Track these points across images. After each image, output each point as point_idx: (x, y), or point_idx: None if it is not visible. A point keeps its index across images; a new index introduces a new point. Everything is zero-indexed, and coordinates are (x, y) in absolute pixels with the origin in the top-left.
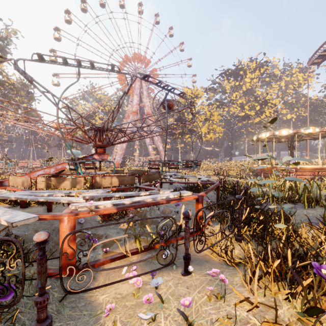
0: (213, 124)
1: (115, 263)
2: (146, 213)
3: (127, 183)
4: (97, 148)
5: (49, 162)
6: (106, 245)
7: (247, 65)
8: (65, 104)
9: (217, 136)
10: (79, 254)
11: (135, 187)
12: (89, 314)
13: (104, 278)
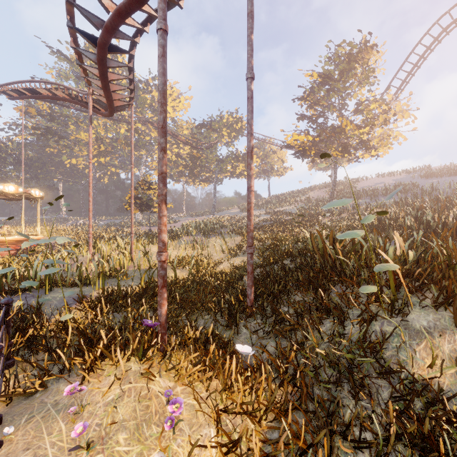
0: None
1: None
2: None
3: None
4: None
5: None
6: None
7: None
8: None
9: None
10: None
11: None
12: None
13: None
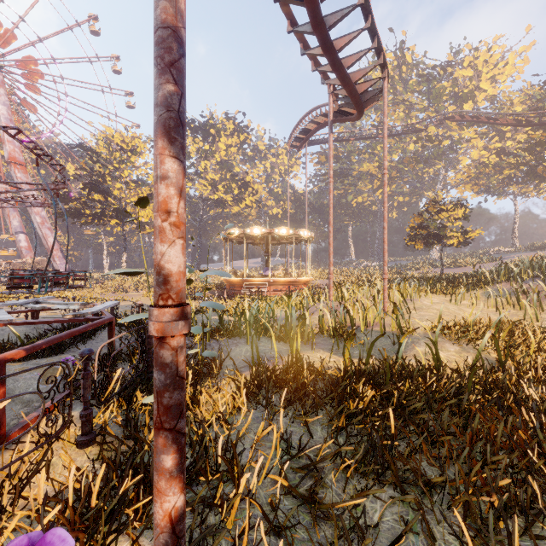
0: None
1: None
2: None
3: None
4: None
5: None
6: None
7: (222, 124)
8: None
9: None
10: None
11: None
12: None
13: None
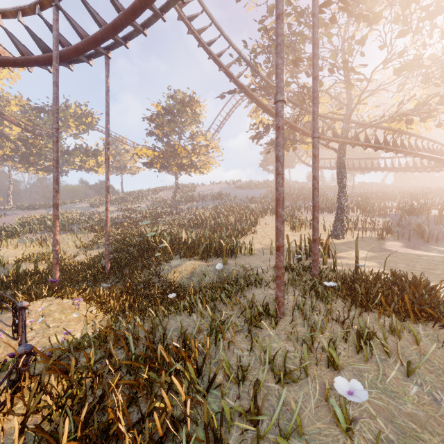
0: None
1: None
2: None
3: None
4: None
5: None
6: None
7: None
8: None
9: None
10: None
11: None
12: None
13: None
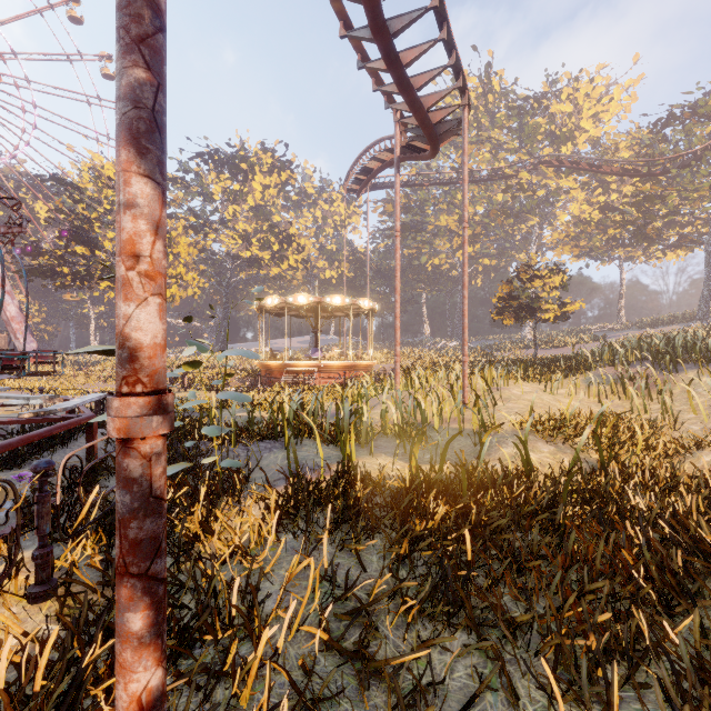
0: (179, 265)
1: None
2: None
3: None
4: None
5: None
6: None
7: (257, 157)
8: None
9: (189, 293)
10: None
11: None
12: None
13: None
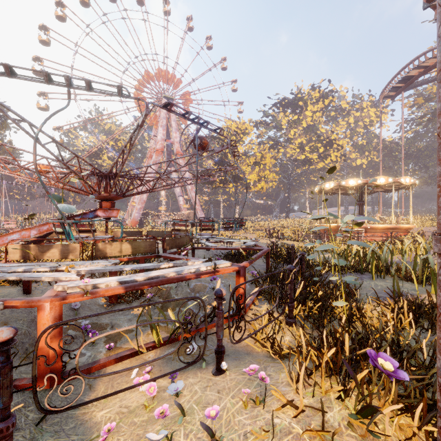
0: (265, 170)
1: (123, 364)
2: (171, 292)
3: (144, 250)
4: (102, 201)
5: (30, 220)
6: (111, 338)
7: (308, 95)
8: (53, 139)
9: (270, 185)
10: (71, 354)
11: (155, 255)
12: (80, 439)
13: (106, 387)
